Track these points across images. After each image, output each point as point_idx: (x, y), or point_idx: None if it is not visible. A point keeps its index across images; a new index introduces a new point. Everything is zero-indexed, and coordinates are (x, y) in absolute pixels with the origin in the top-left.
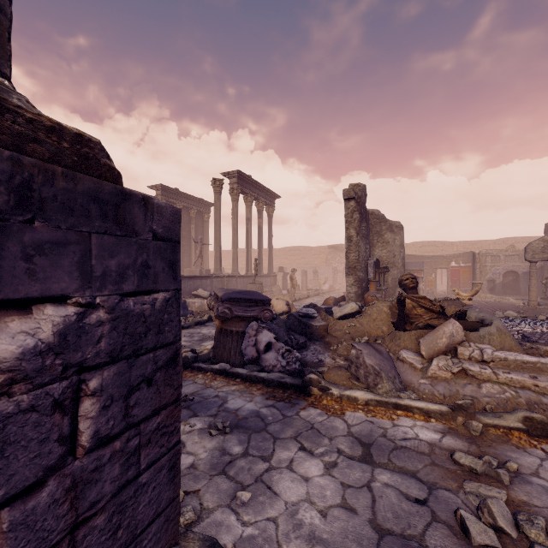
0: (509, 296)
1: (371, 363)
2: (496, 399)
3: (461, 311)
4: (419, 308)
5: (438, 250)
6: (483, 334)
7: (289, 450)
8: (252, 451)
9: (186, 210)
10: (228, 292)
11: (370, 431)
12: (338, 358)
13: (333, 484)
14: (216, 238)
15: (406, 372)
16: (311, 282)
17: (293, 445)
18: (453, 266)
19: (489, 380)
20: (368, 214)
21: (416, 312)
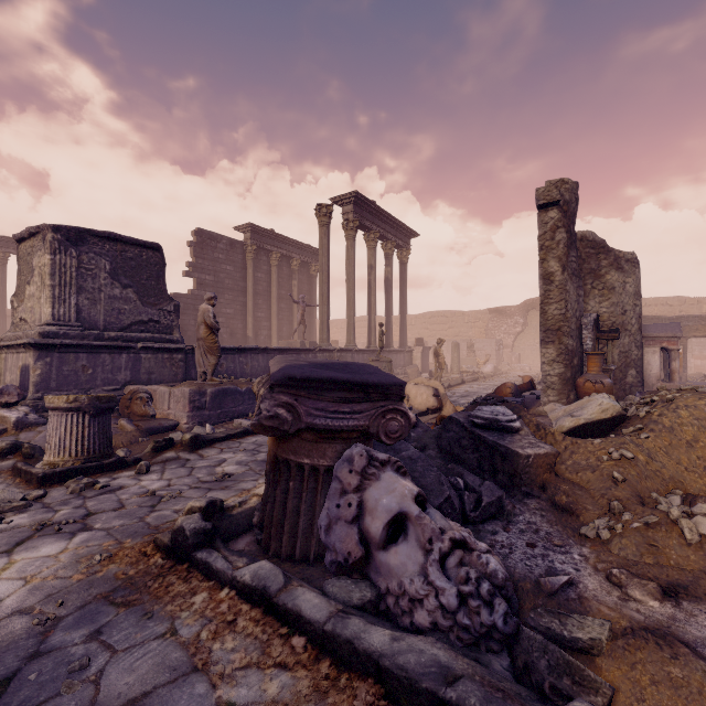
0: None
1: None
2: None
3: None
4: None
5: (674, 311)
6: None
7: None
8: None
9: (285, 260)
10: (294, 363)
11: None
12: (635, 584)
13: None
14: (321, 293)
15: None
16: (464, 361)
17: None
18: None
19: None
20: (576, 239)
21: None
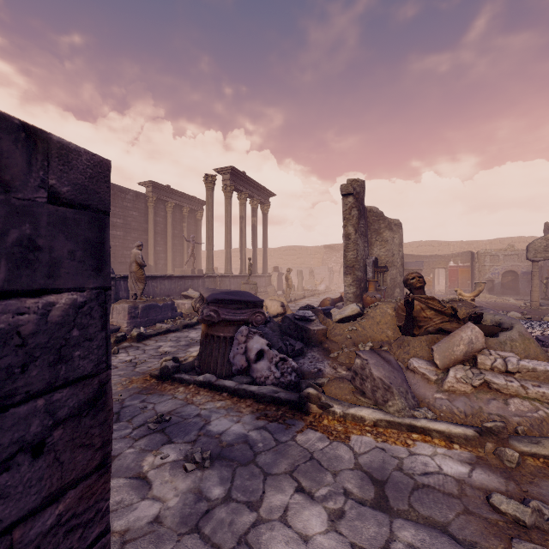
0: (509, 296)
1: (379, 375)
2: (528, 419)
3: (477, 313)
4: (428, 310)
5: (435, 250)
6: (504, 340)
7: (283, 492)
8: (236, 494)
9: (178, 208)
10: (215, 292)
11: (382, 462)
12: (339, 367)
13: (341, 546)
14: (208, 236)
15: (418, 384)
16: (306, 282)
17: (288, 484)
18: (451, 266)
19: (517, 395)
20: (366, 211)
21: (425, 314)
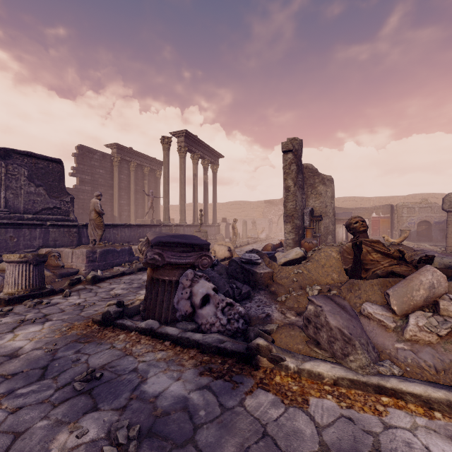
0: (423, 243)
1: (337, 325)
2: None
3: (429, 256)
4: (374, 253)
5: (358, 204)
6: None
7: None
8: None
9: (140, 167)
10: (160, 235)
11: (353, 440)
12: (288, 312)
13: None
14: (164, 190)
15: (374, 331)
16: (250, 231)
17: None
18: (374, 217)
19: None
20: (303, 168)
21: (371, 257)
